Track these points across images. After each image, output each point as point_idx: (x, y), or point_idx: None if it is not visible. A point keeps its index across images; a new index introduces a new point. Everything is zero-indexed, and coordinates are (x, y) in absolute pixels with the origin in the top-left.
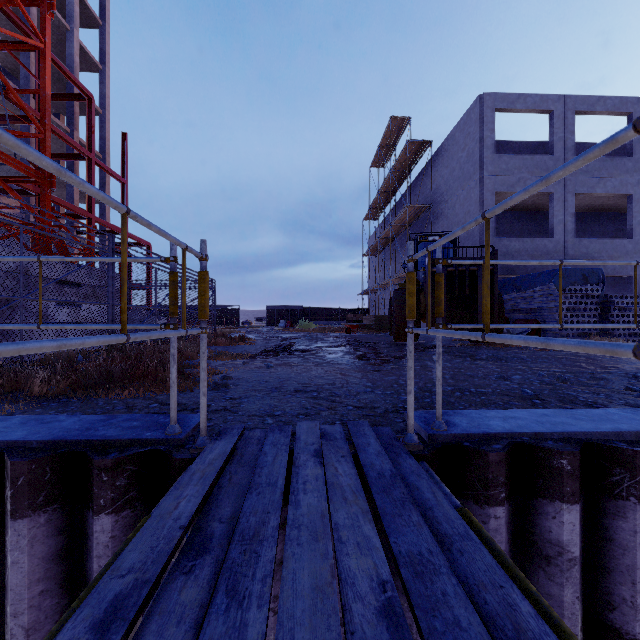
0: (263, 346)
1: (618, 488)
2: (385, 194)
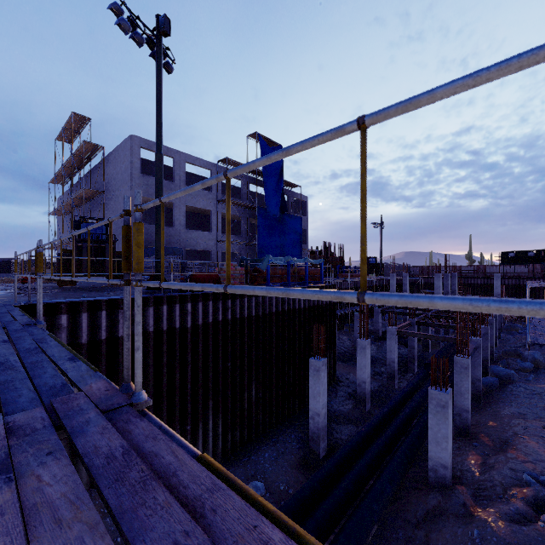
0: None
1: (80, 311)
2: (70, 168)
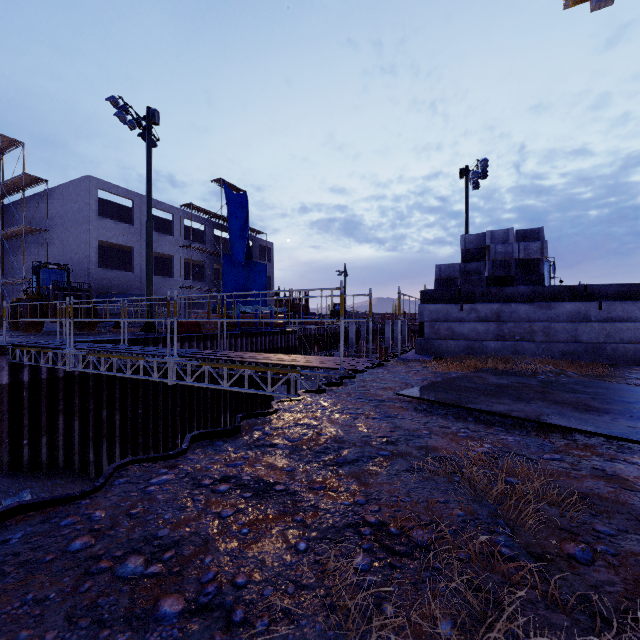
0: None
1: None
2: None
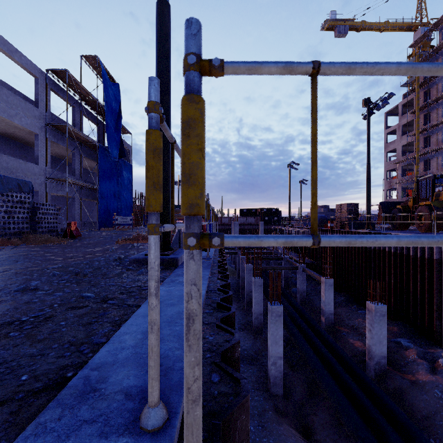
0: None
1: None
2: None
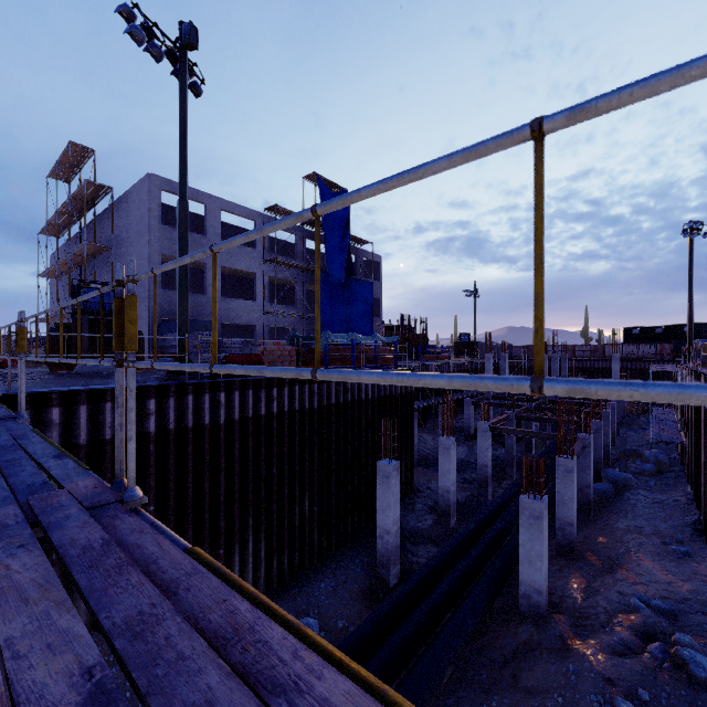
0: None
1: (77, 402)
2: (67, 216)
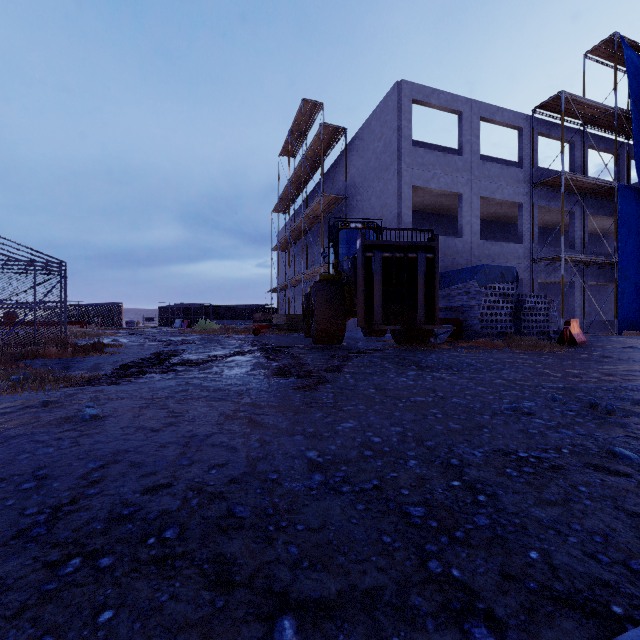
0: (131, 356)
1: None
2: (296, 184)
